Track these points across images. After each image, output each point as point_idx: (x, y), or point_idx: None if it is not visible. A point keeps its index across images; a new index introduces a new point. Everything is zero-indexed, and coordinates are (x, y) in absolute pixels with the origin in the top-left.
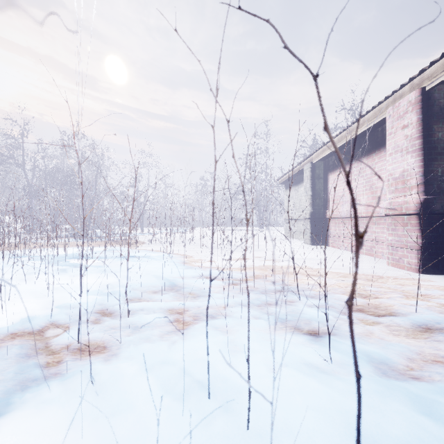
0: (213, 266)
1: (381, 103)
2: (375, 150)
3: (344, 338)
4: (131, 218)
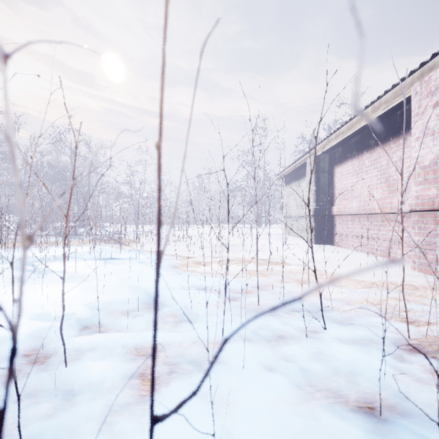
0: (207, 272)
1: (404, 80)
2: (393, 137)
3: (430, 427)
4: (68, 212)
